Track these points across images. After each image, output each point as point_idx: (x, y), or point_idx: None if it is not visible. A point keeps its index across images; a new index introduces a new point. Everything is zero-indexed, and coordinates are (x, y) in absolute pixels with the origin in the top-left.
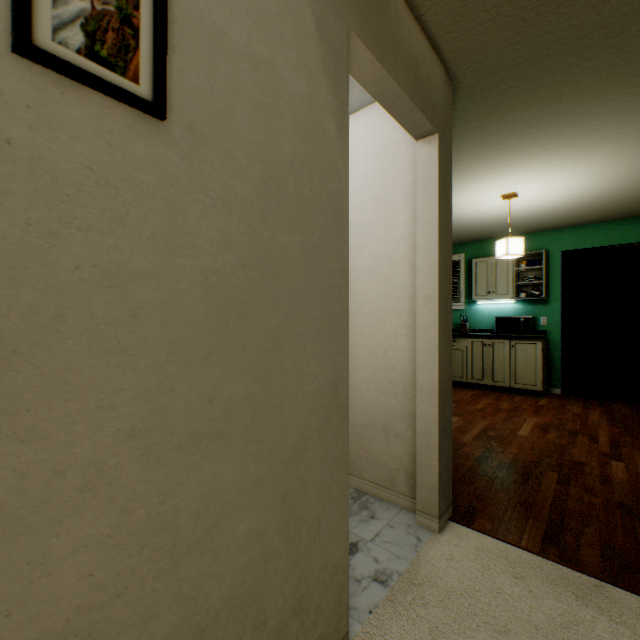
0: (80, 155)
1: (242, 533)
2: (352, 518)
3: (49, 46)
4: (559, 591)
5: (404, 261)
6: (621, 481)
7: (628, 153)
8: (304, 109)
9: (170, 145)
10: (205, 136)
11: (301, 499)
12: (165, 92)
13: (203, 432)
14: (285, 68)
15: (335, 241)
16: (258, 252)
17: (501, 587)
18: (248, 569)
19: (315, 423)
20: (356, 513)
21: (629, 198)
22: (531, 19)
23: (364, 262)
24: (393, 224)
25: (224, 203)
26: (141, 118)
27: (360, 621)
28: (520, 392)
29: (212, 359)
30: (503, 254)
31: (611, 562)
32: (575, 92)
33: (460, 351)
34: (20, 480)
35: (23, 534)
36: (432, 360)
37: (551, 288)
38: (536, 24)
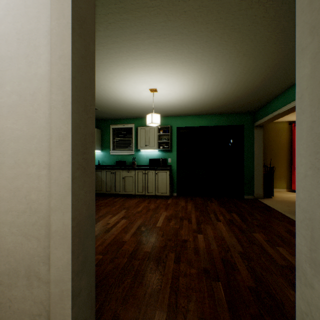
0: None
1: None
2: None
3: None
4: None
5: (47, 100)
6: (203, 249)
7: (204, 76)
8: None
9: None
10: None
11: None
12: None
13: None
14: None
15: None
16: None
17: None
18: None
19: None
20: None
21: (202, 104)
22: None
23: (7, 99)
24: (36, 61)
25: None
26: None
27: None
28: (160, 197)
29: None
30: (150, 122)
31: None
32: (184, 12)
33: (132, 177)
34: None
35: None
36: (66, 203)
37: (173, 144)
38: None
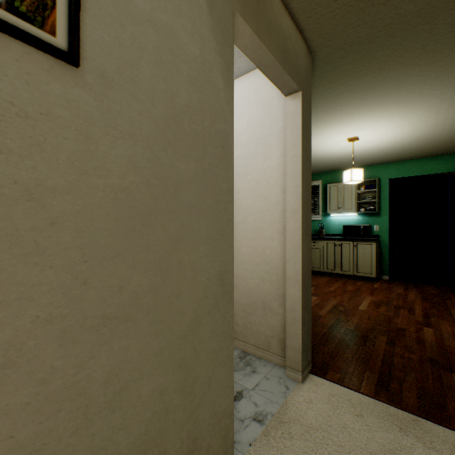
0: (1, 91)
1: (146, 393)
2: (239, 373)
3: None
4: (388, 425)
5: (277, 184)
6: (431, 342)
7: (435, 109)
8: (197, 66)
9: (84, 87)
10: (114, 82)
11: (195, 364)
12: (78, 44)
13: (113, 316)
14: (182, 34)
15: (222, 168)
16: (160, 175)
17: (346, 423)
18: (151, 421)
19: (206, 306)
20: (242, 369)
21: (436, 142)
22: (368, 8)
23: (248, 185)
24: (269, 157)
25: (131, 136)
26: (58, 64)
27: (242, 452)
28: (360, 278)
29: (120, 258)
30: (348, 180)
31: (424, 402)
32: (399, 64)
33: (318, 249)
34: None
35: None
36: (297, 256)
37: (382, 205)
38: (371, 12)
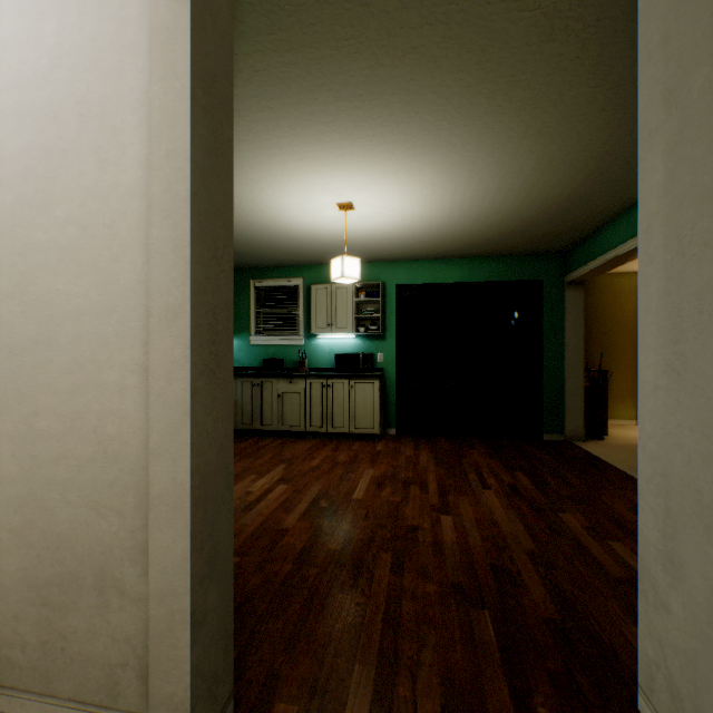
0: None
1: None
2: None
3: None
4: None
5: (138, 237)
6: (452, 545)
7: (455, 176)
8: None
9: None
10: None
11: None
12: None
13: None
14: None
15: None
16: None
17: None
18: None
19: None
20: None
21: (451, 235)
22: None
23: (57, 234)
24: (117, 160)
25: None
26: None
27: None
28: (360, 437)
29: None
30: (339, 276)
31: None
32: (411, 50)
33: (298, 394)
34: None
35: None
36: (180, 441)
37: (388, 323)
38: None
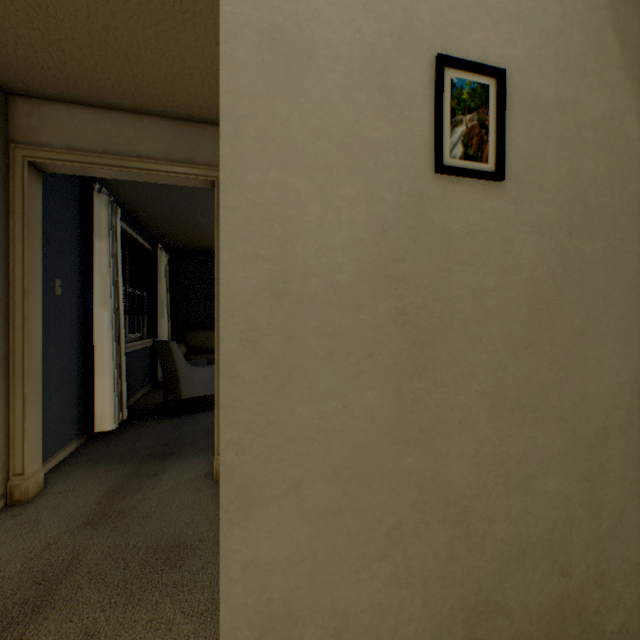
0: (459, 220)
1: (550, 491)
2: None
3: (447, 162)
4: None
5: None
6: None
7: None
8: (604, 125)
9: (503, 197)
10: (525, 182)
11: (601, 484)
12: (503, 162)
13: (523, 403)
14: (586, 97)
15: (637, 241)
16: (563, 263)
17: None
18: (555, 522)
19: (615, 417)
20: None
21: None
22: None
23: None
24: None
25: (537, 229)
26: (488, 185)
27: None
28: None
29: (529, 349)
30: None
31: None
32: None
33: None
34: (436, 408)
35: (437, 438)
36: None
37: None
38: None
